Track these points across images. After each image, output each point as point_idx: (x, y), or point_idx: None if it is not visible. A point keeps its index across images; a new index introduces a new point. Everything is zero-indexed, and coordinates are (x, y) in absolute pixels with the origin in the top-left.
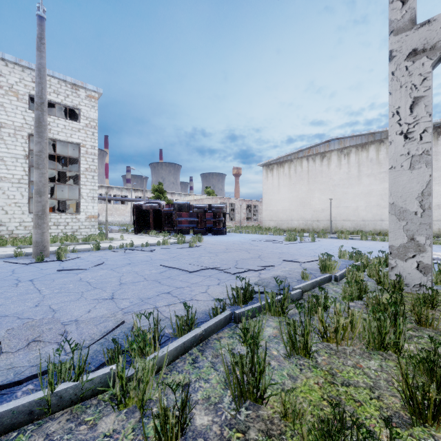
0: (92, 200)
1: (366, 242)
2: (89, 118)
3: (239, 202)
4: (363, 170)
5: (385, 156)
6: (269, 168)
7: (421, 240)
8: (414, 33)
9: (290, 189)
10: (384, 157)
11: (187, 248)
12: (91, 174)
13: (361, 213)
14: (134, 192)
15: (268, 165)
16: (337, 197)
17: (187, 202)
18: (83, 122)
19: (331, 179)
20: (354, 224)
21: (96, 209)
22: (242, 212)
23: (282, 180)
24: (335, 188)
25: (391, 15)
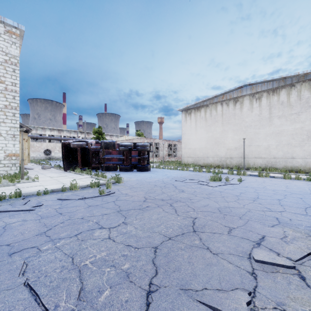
0: (13, 137)
1: (293, 182)
2: (9, 54)
3: (162, 142)
4: (274, 112)
5: (296, 98)
6: (187, 112)
7: None
8: None
9: (206, 130)
10: (295, 100)
11: (94, 197)
12: (12, 112)
13: (272, 152)
14: (81, 134)
15: (186, 110)
16: (249, 137)
17: (113, 141)
18: (1, 57)
19: (244, 121)
20: (265, 161)
21: (17, 147)
22: (165, 150)
23: (199, 123)
24: (247, 129)
25: None
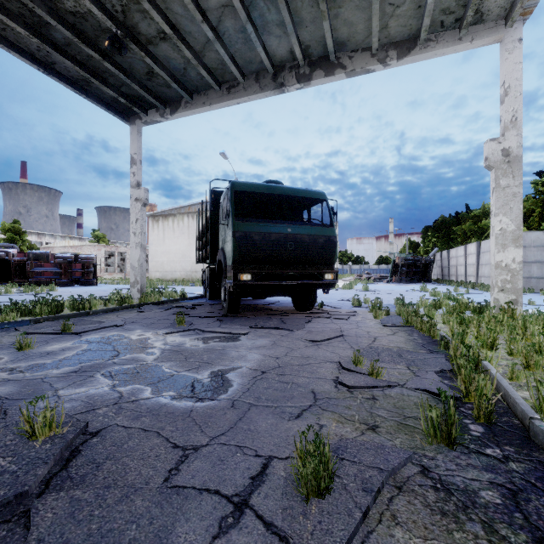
0: None
1: None
2: None
3: None
4: None
5: None
6: (155, 219)
7: (138, 279)
8: (137, 191)
9: (174, 242)
10: None
11: (31, 295)
12: None
13: None
14: None
15: (154, 216)
16: None
17: (47, 252)
18: None
19: None
20: None
21: None
22: None
23: (167, 233)
24: None
25: (131, 178)
